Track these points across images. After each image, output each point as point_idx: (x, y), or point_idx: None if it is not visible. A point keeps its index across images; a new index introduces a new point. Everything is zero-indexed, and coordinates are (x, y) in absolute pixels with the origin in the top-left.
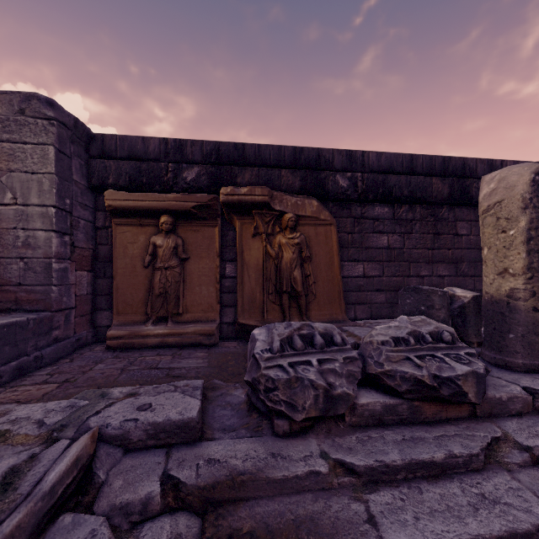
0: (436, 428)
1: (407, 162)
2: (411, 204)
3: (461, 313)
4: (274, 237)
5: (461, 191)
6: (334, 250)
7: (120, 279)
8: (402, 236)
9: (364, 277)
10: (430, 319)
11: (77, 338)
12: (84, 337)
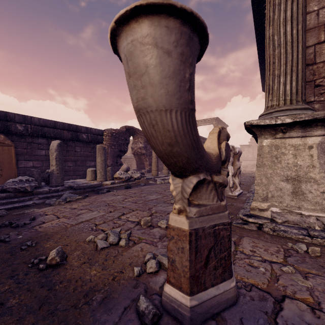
0: (21, 197)
1: (53, 123)
2: (56, 139)
3: (49, 176)
4: None
5: (76, 136)
6: (13, 156)
7: None
8: None
9: (33, 167)
10: (28, 177)
11: None
12: None
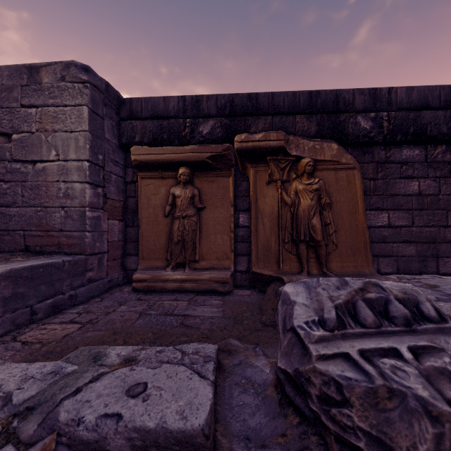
0: None
1: (445, 94)
2: (449, 143)
3: None
4: (290, 184)
5: None
6: (358, 196)
7: (144, 227)
8: (437, 180)
9: (389, 227)
10: None
11: (109, 280)
12: (115, 278)
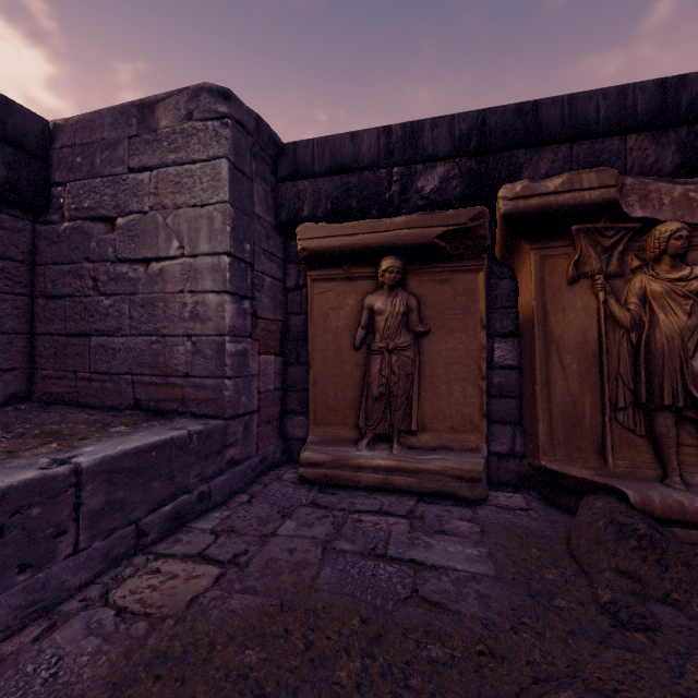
0: None
1: None
2: None
3: None
4: (625, 282)
5: None
6: None
7: (318, 367)
8: None
9: None
10: None
11: (260, 458)
12: (270, 455)
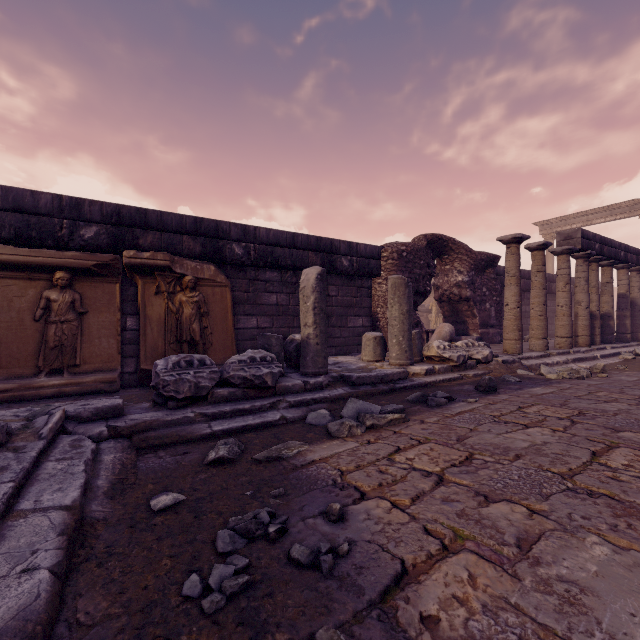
0: (254, 400)
1: (290, 238)
2: (295, 270)
3: (296, 349)
4: (176, 296)
5: (330, 264)
6: (229, 307)
7: (3, 333)
8: (288, 295)
9: (257, 328)
10: (264, 351)
11: None
12: None
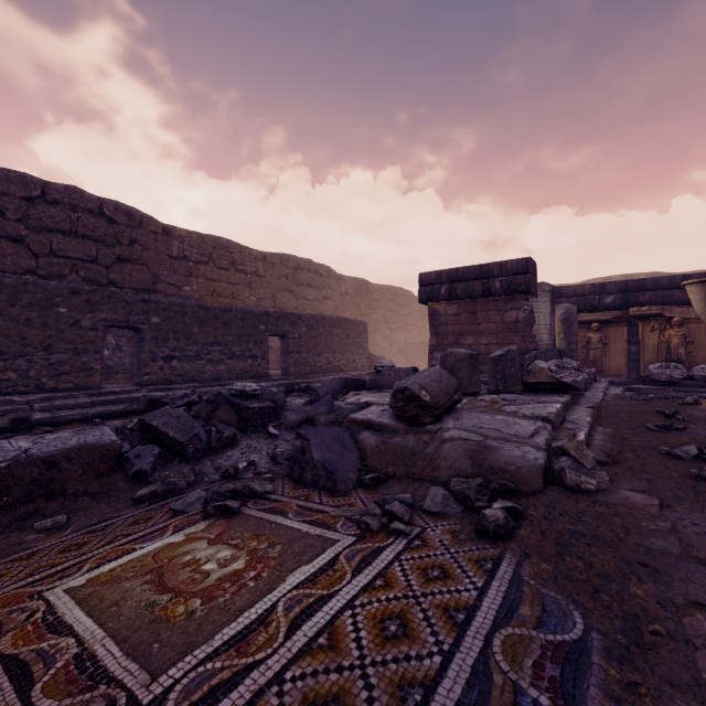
0: None
1: None
2: None
3: None
4: (666, 331)
5: None
6: None
7: None
8: None
9: None
10: None
11: None
12: None
